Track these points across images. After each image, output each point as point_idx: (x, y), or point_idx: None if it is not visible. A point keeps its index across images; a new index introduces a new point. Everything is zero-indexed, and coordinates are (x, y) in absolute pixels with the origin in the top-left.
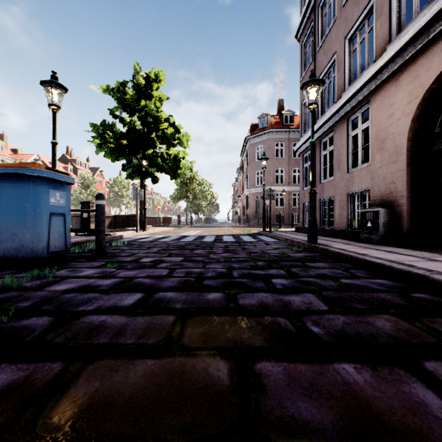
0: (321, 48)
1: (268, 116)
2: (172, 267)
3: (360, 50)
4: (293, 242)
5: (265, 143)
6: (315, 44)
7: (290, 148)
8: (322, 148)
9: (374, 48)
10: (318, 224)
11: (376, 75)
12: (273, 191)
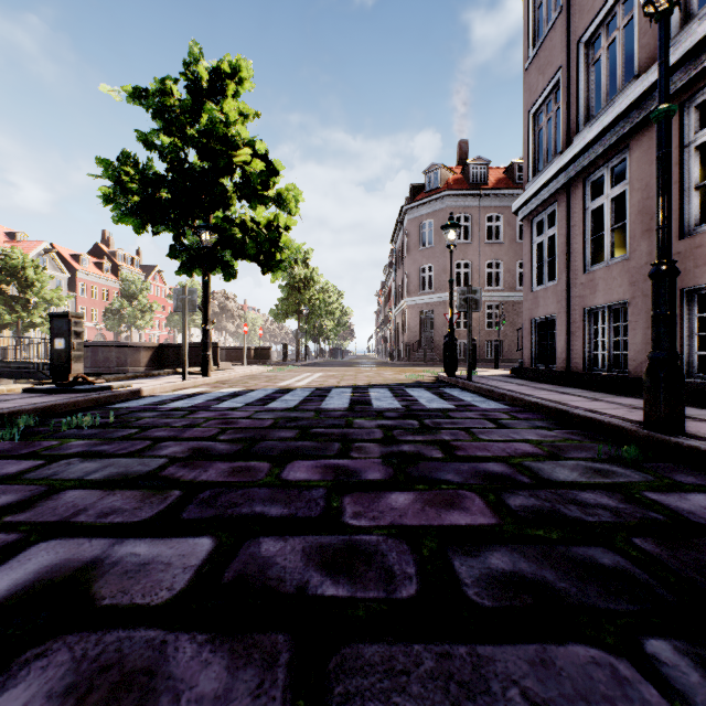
0: None
1: (443, 168)
2: None
3: None
4: (567, 415)
5: (437, 216)
6: None
7: (482, 225)
8: (588, 196)
9: None
10: (576, 362)
11: None
12: (476, 292)
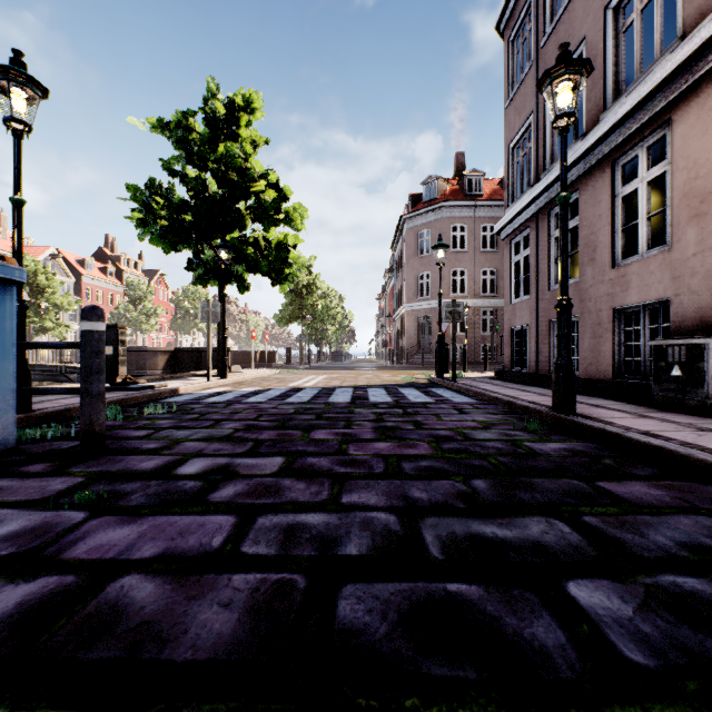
0: (551, 38)
1: (440, 180)
2: (248, 503)
3: (640, 24)
4: (513, 406)
5: (434, 225)
6: (538, 33)
7: (477, 235)
8: (552, 225)
9: (680, 12)
10: (543, 366)
11: (688, 63)
12: (460, 306)
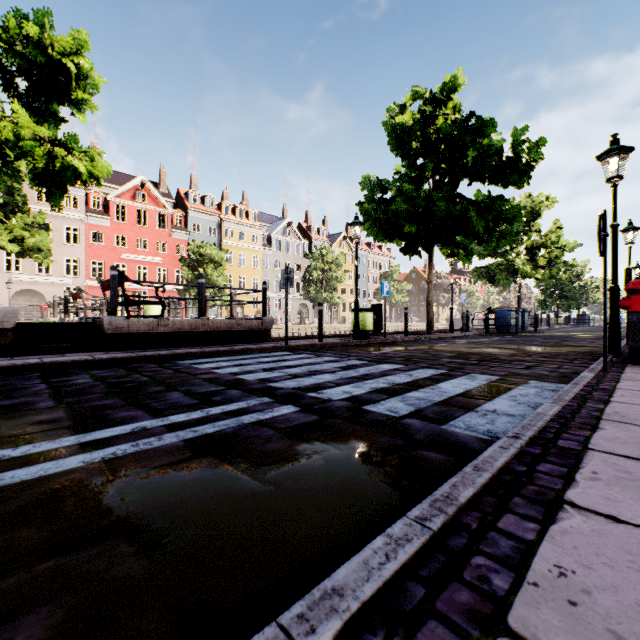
0: None
1: None
2: None
3: None
4: None
5: None
6: None
7: None
8: None
9: None
10: None
11: None
12: None
